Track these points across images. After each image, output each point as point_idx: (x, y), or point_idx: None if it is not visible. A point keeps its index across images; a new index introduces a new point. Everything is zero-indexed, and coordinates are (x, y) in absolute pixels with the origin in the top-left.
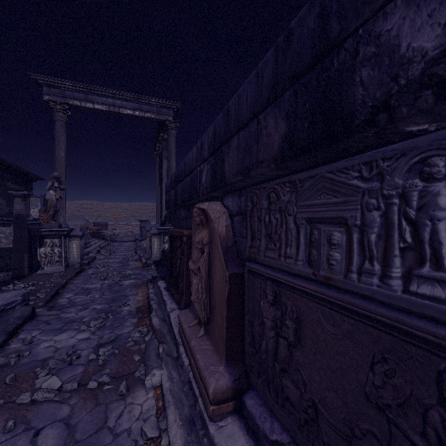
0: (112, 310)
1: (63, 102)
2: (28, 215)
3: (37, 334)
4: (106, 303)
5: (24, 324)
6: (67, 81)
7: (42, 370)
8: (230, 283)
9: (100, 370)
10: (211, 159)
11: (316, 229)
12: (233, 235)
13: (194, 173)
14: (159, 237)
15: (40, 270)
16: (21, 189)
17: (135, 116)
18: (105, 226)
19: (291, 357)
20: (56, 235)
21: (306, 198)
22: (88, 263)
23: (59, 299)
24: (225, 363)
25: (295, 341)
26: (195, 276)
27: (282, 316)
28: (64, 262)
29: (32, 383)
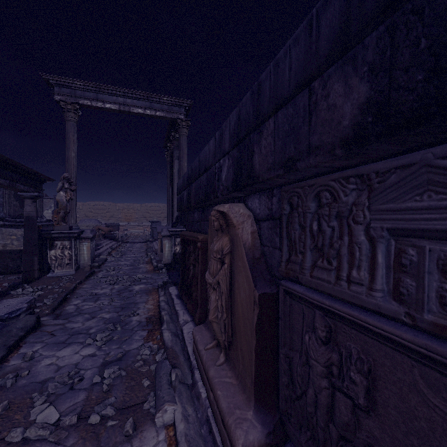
0: (121, 320)
1: (74, 102)
2: (41, 217)
3: (40, 348)
4: (114, 311)
5: (27, 335)
6: (78, 81)
7: (40, 396)
8: (260, 305)
9: (104, 398)
10: (234, 151)
11: (411, 247)
12: (260, 244)
13: (211, 171)
14: (171, 240)
15: (51, 273)
16: (31, 191)
17: (146, 114)
18: (117, 226)
19: (358, 424)
20: (66, 238)
21: (391, 199)
22: (98, 265)
23: (67, 306)
24: (254, 407)
25: (367, 406)
26: (213, 291)
27: (341, 362)
28: (74, 264)
29: (27, 413)
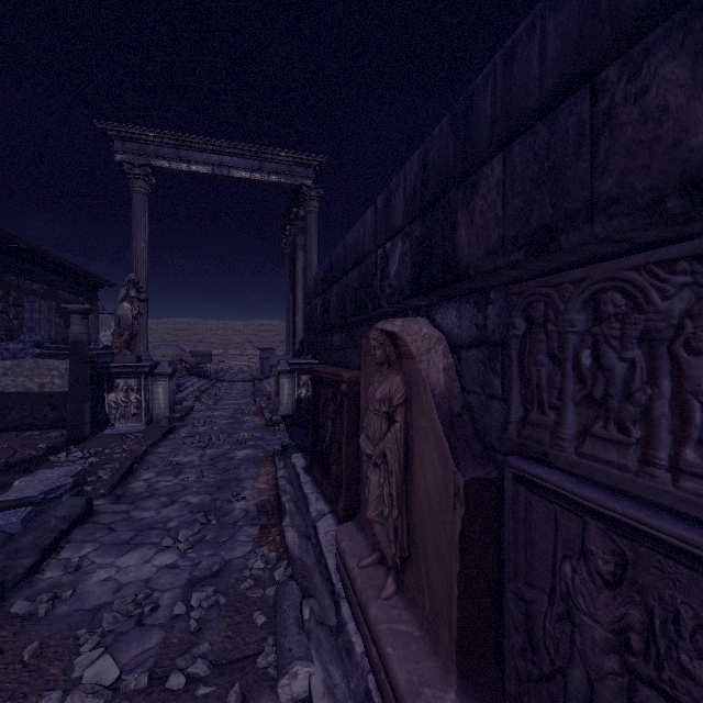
0: (216, 507)
1: (144, 164)
2: (96, 341)
3: (91, 550)
4: (206, 493)
5: (71, 529)
6: (150, 130)
7: (89, 635)
8: (467, 501)
9: (191, 643)
10: (414, 226)
11: None
12: (460, 390)
13: (369, 263)
14: (292, 377)
15: (109, 429)
16: (81, 302)
17: (253, 180)
18: (208, 356)
19: None
20: (132, 374)
21: None
22: (180, 417)
23: (133, 481)
24: (457, 685)
25: None
26: (374, 468)
27: (651, 628)
28: (145, 416)
29: (68, 665)
